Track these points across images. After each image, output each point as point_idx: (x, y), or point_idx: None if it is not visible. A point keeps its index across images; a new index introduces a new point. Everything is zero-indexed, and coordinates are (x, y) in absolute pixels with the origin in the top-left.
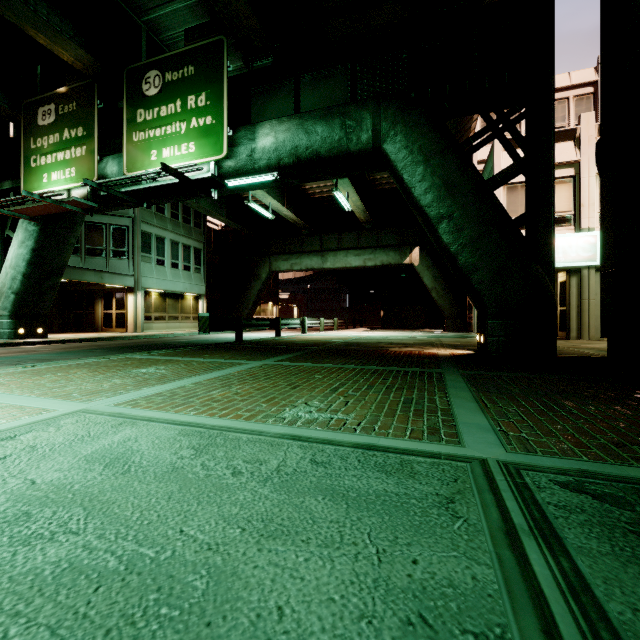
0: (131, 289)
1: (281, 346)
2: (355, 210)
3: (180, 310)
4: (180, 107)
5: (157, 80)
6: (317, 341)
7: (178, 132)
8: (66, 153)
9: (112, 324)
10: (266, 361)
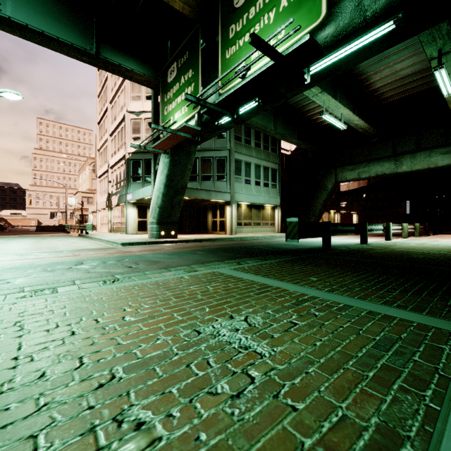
0: (228, 203)
1: (405, 263)
2: (449, 99)
3: (261, 218)
4: None
5: None
6: (443, 254)
7: (266, 25)
8: (182, 95)
9: (217, 228)
10: None
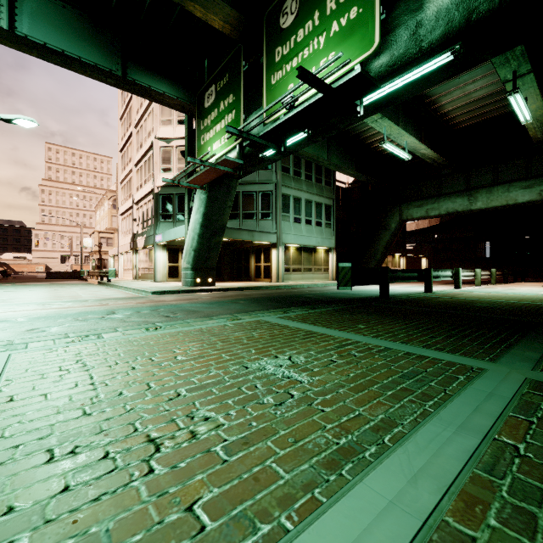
0: (274, 245)
1: (464, 311)
2: (529, 125)
3: (313, 262)
4: (318, 19)
5: (293, 5)
6: (510, 303)
7: (316, 50)
8: (221, 123)
9: (261, 275)
10: (514, 365)
